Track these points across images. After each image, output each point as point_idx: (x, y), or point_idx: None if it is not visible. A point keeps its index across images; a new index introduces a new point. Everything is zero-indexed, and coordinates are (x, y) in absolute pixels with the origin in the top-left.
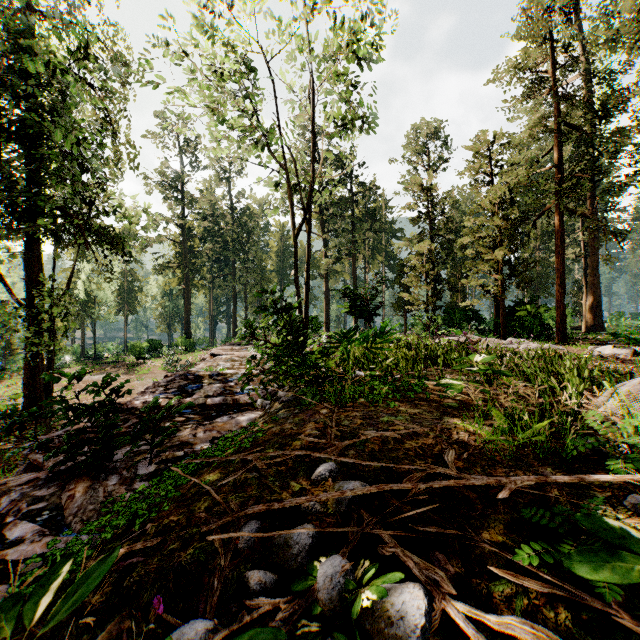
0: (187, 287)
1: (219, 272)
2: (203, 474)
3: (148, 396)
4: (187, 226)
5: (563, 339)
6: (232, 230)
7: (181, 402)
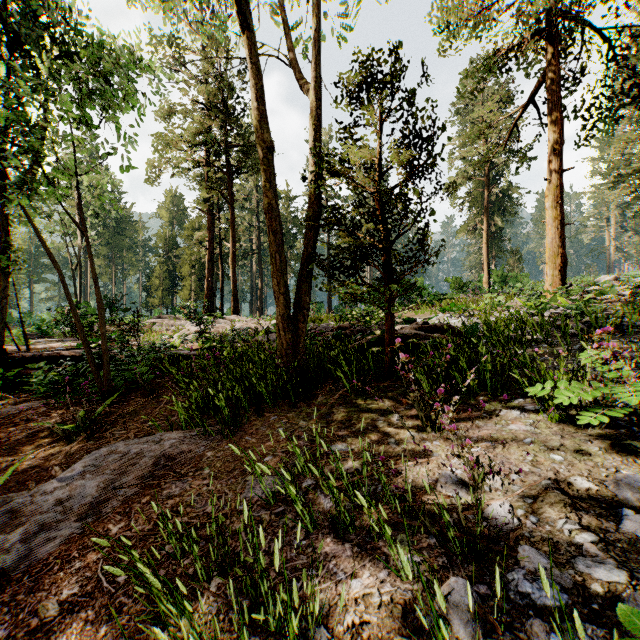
0: None
1: None
2: None
3: None
4: None
5: None
6: None
7: None
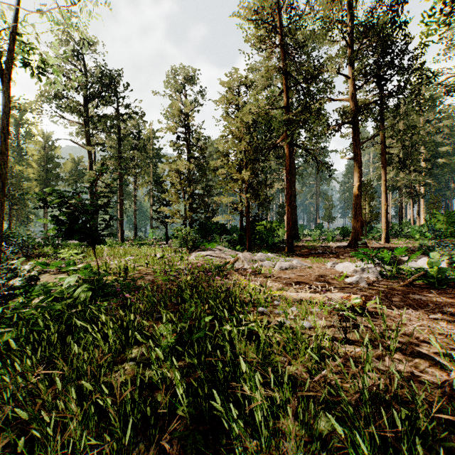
0: None
1: None
2: None
3: None
4: None
5: (291, 249)
6: None
7: None
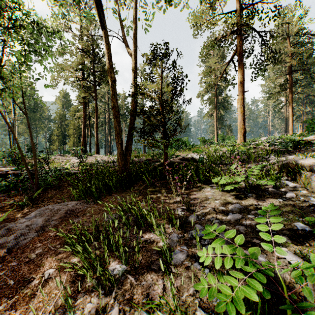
0: None
1: None
2: None
3: None
4: None
5: None
6: None
7: None
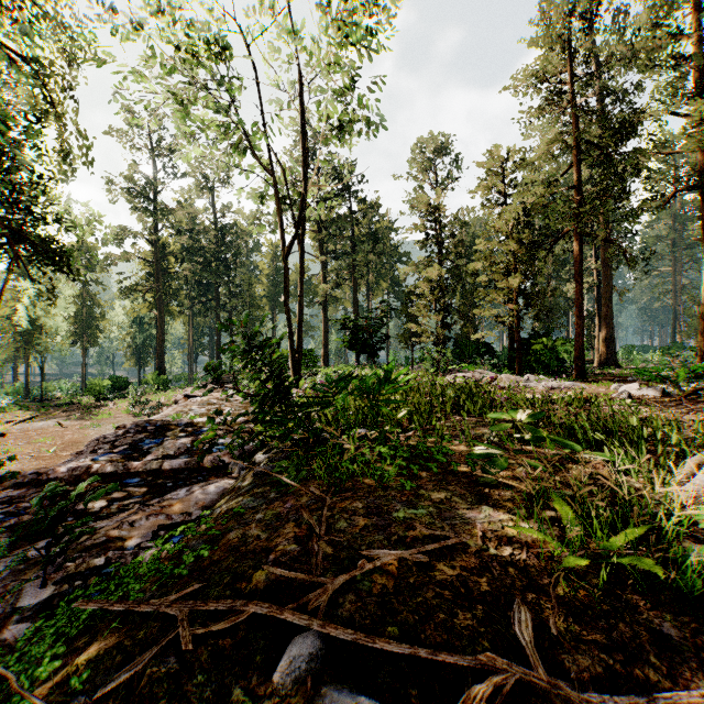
0: (160, 314)
1: (199, 297)
2: (94, 640)
3: (85, 458)
4: (160, 242)
5: (581, 375)
6: (215, 249)
7: (127, 467)
